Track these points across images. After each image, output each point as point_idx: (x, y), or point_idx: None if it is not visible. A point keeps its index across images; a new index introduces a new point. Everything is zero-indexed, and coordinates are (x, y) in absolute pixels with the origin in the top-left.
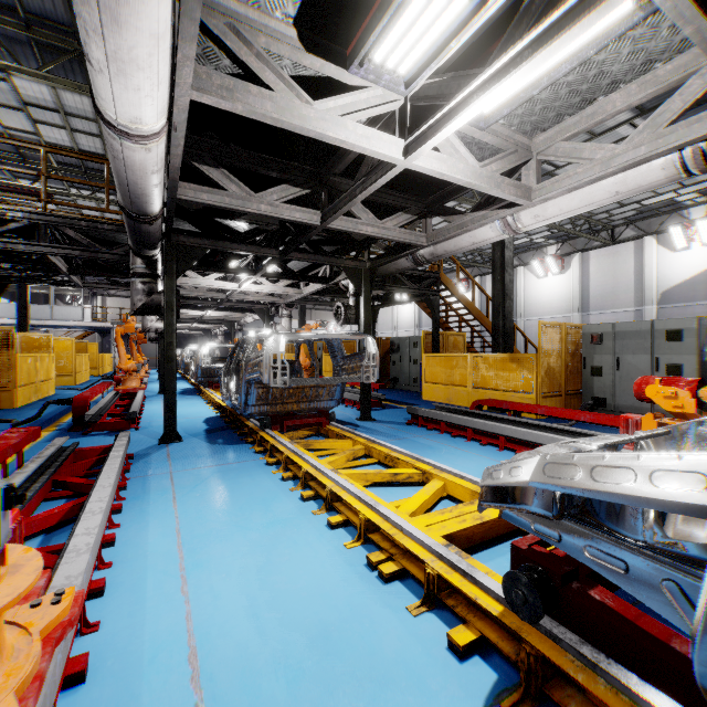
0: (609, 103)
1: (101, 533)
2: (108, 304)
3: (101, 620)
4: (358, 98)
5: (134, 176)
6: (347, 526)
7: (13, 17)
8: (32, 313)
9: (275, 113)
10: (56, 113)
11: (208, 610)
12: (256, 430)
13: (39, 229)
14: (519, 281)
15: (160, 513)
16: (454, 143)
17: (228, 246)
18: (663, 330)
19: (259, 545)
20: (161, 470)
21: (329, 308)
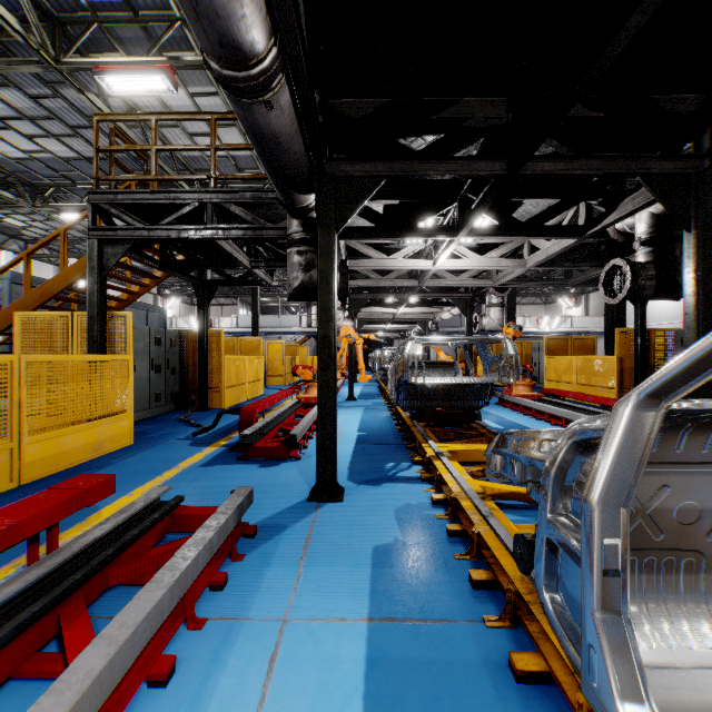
0: None
1: None
2: None
3: None
4: None
5: None
6: None
7: None
8: (267, 322)
9: None
10: None
11: None
12: (468, 511)
13: (206, 209)
14: None
15: None
16: None
17: (414, 169)
18: None
19: None
20: (273, 599)
21: (539, 302)
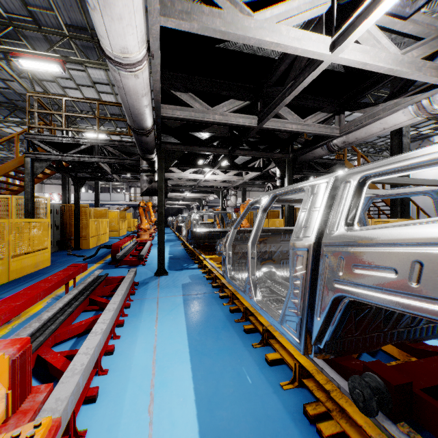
0: None
1: (98, 350)
2: (137, 192)
3: (88, 428)
4: (290, 7)
5: (131, 99)
6: (281, 363)
7: (85, 33)
8: (101, 197)
9: (223, 28)
10: (108, 85)
11: (165, 437)
12: (213, 271)
13: (94, 148)
14: None
15: (146, 330)
16: (376, 35)
17: (195, 149)
18: None
19: (210, 371)
20: (152, 295)
21: (261, 190)
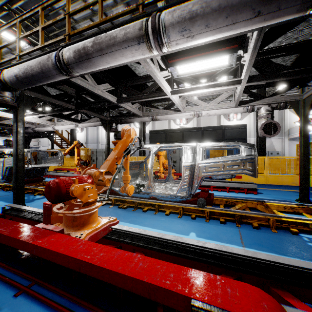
0: (66, 112)
1: None
2: None
3: None
4: None
5: None
6: (0, 189)
7: None
8: None
9: None
10: None
11: None
12: None
13: None
14: (99, 130)
15: None
16: None
17: None
18: (104, 151)
19: None
20: None
21: None
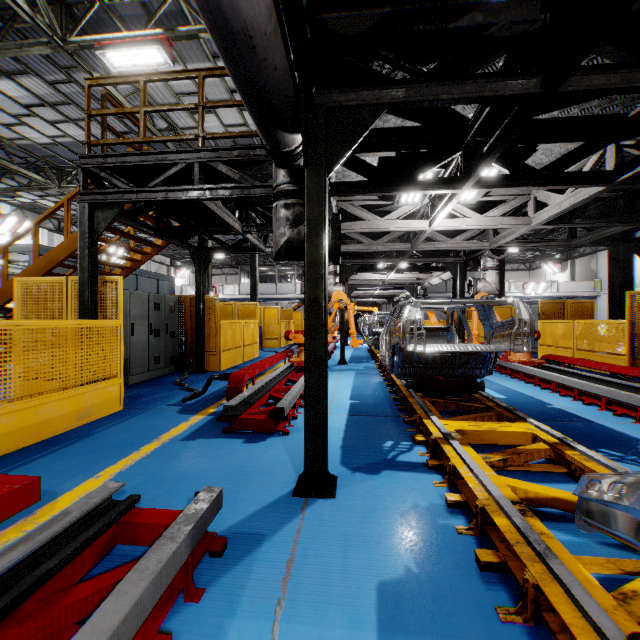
0: None
1: None
2: None
3: None
4: None
5: None
6: None
7: None
8: (265, 289)
9: None
10: None
11: None
12: (508, 536)
13: (193, 169)
14: None
15: None
16: None
17: (422, 94)
18: None
19: None
20: None
21: (522, 268)
